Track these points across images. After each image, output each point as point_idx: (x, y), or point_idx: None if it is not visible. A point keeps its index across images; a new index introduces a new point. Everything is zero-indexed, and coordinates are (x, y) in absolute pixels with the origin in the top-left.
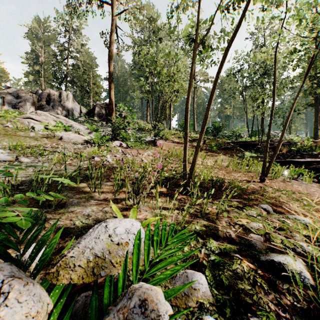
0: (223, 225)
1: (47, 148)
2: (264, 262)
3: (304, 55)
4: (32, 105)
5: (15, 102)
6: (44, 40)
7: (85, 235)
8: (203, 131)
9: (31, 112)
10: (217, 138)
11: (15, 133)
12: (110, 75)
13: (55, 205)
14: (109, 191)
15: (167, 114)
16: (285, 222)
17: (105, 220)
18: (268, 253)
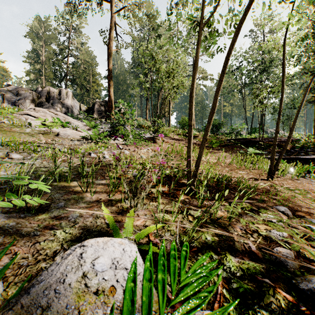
0: (238, 233)
1: (42, 144)
2: (306, 292)
3: (306, 50)
4: (32, 103)
5: (14, 99)
6: (44, 39)
7: (47, 269)
8: (211, 122)
9: (30, 108)
10: (217, 135)
11: (11, 129)
12: (110, 73)
13: (36, 208)
14: (103, 191)
15: (166, 111)
16: (313, 229)
17: (82, 243)
18: (304, 274)
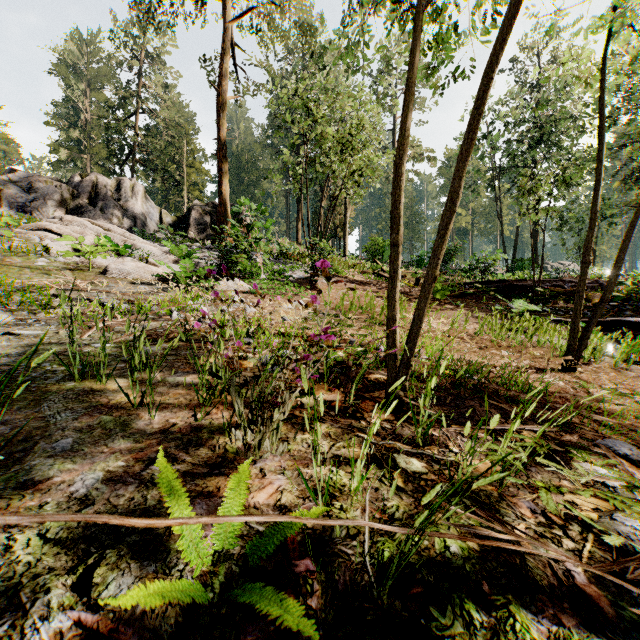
0: (529, 525)
1: (68, 291)
2: None
3: (629, 98)
4: (60, 207)
5: (24, 200)
6: (90, 79)
7: None
8: (445, 236)
9: (52, 218)
10: (444, 274)
11: (3, 259)
12: (221, 145)
13: None
14: (184, 404)
15: (339, 225)
16: None
17: None
18: None
